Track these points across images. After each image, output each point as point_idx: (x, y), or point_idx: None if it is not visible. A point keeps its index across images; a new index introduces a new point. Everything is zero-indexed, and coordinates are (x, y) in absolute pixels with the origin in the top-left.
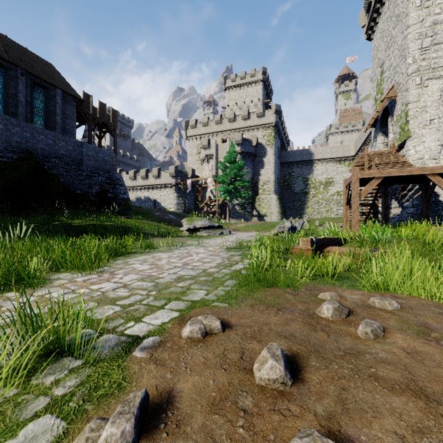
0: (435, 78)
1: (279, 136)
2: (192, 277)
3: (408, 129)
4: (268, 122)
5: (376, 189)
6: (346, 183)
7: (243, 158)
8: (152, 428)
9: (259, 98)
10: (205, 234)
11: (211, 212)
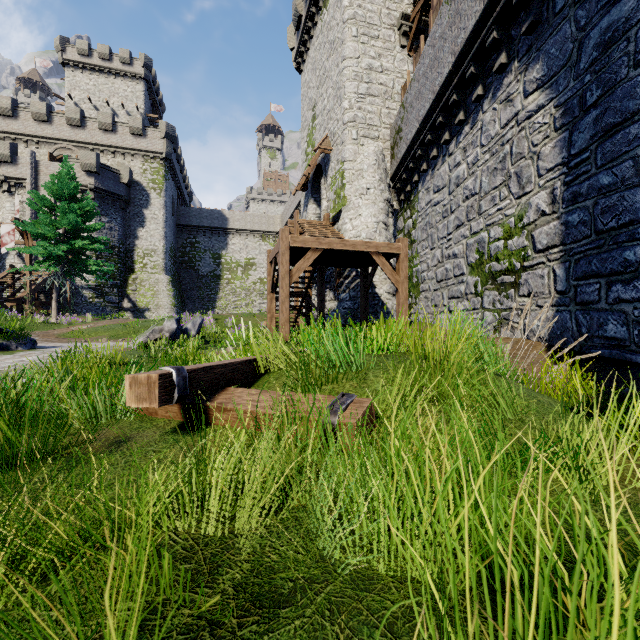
0: (371, 138)
1: (175, 180)
2: None
3: (344, 195)
4: (153, 150)
5: (311, 271)
6: (271, 256)
7: (101, 200)
8: None
9: (137, 106)
10: None
11: (12, 299)
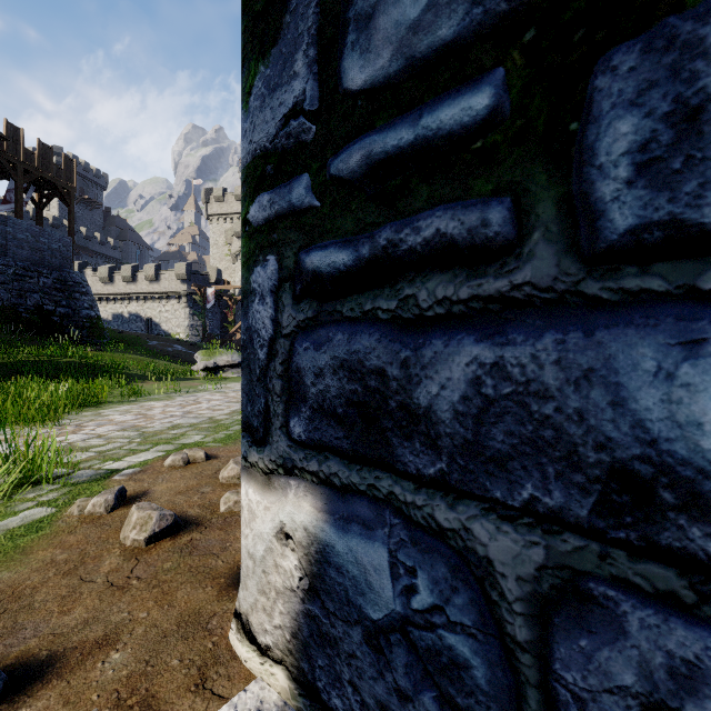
0: None
1: None
2: (192, 424)
3: None
4: None
5: None
6: None
7: None
8: (129, 504)
9: None
10: (232, 376)
11: None
